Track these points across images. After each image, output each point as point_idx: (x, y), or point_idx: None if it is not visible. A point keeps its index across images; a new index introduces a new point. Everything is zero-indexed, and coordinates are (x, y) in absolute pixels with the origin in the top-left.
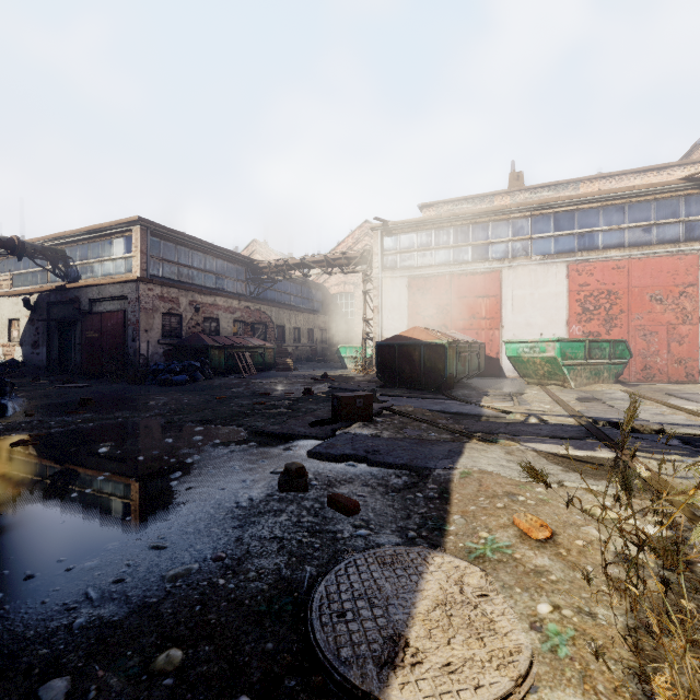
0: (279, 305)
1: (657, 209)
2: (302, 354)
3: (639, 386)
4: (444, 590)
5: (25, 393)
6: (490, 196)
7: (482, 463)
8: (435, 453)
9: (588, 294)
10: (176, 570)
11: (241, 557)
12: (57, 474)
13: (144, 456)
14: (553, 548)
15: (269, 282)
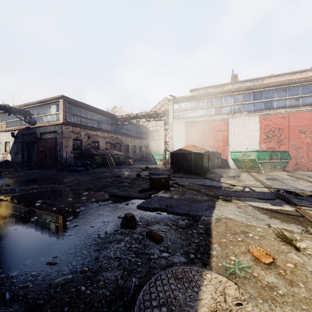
0: (126, 135)
1: (302, 89)
2: (136, 158)
3: (294, 172)
4: (214, 299)
5: (9, 175)
6: (222, 85)
7: (226, 213)
8: (201, 207)
9: (269, 130)
10: (58, 280)
11: (96, 270)
12: (11, 217)
13: (56, 208)
14: (275, 269)
15: (122, 125)
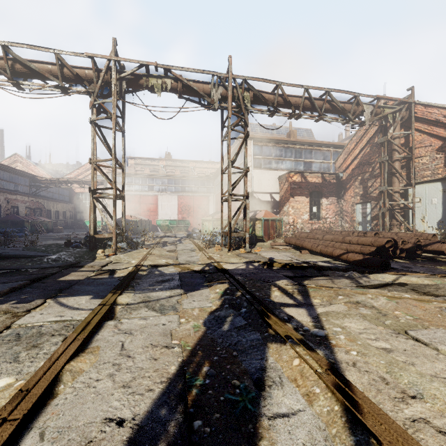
0: (48, 199)
1: (200, 182)
2: (60, 225)
3: None
4: None
5: None
6: (158, 159)
7: None
8: None
9: (183, 205)
10: None
11: None
12: None
13: None
14: None
15: (44, 187)
